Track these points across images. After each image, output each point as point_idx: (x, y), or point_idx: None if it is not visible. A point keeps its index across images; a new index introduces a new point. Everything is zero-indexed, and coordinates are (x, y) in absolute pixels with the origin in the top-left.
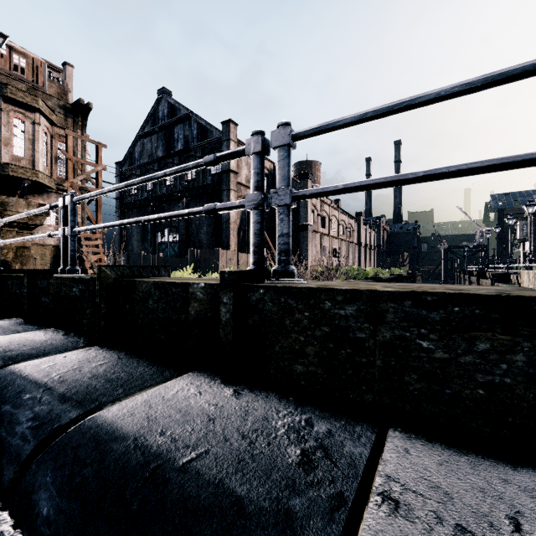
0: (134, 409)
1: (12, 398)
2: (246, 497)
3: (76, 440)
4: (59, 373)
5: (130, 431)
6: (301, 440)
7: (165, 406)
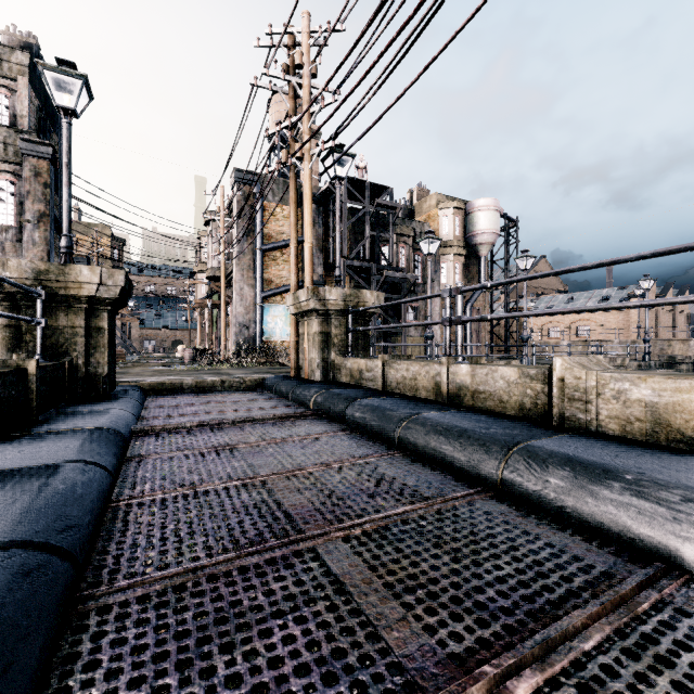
0: (48, 458)
1: (68, 492)
2: (89, 433)
3: (90, 456)
4: (2, 503)
5: (73, 450)
6: (45, 436)
7: (36, 456)
